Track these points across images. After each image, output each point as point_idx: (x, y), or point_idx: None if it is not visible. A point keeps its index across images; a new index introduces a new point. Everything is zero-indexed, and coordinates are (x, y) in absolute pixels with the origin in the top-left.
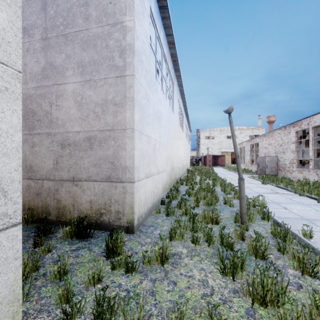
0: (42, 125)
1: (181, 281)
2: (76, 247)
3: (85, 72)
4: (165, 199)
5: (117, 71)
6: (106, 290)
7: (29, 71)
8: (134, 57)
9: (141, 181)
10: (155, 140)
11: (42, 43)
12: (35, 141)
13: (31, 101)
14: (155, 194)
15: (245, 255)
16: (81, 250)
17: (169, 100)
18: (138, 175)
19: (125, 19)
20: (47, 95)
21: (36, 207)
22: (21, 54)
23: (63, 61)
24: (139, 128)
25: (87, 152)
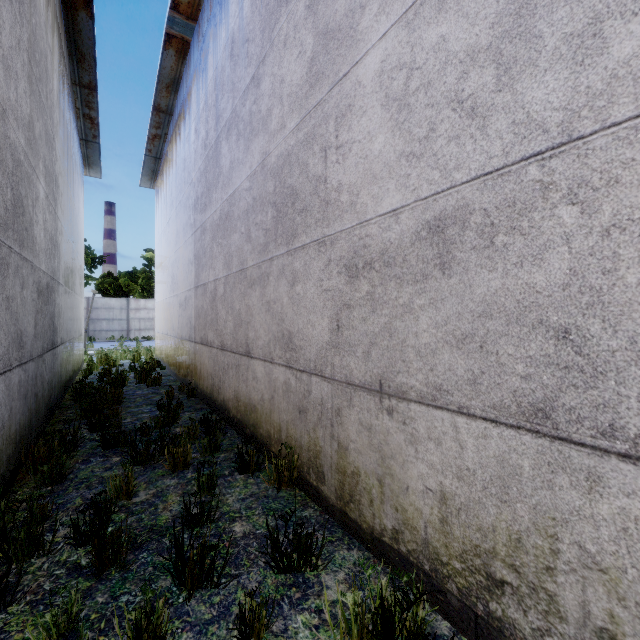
0: (309, 220)
1: None
2: None
3: None
4: None
5: None
6: None
7: (287, 92)
8: None
9: None
10: None
11: None
12: (297, 269)
13: (290, 166)
14: None
15: None
16: None
17: None
18: None
19: None
20: (318, 131)
21: (298, 445)
22: None
23: None
24: None
25: (426, 286)
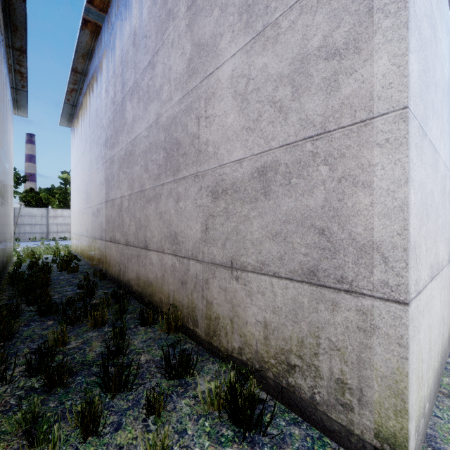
0: (188, 161)
1: None
2: None
3: (253, 18)
4: None
5: None
6: None
7: (173, 77)
8: None
9: (421, 294)
10: (444, 165)
11: (187, 17)
12: (180, 192)
13: (175, 125)
14: (444, 322)
15: None
16: None
17: None
18: (415, 276)
19: None
20: (194, 105)
21: (181, 305)
22: None
23: (215, 25)
24: (417, 113)
25: (257, 205)
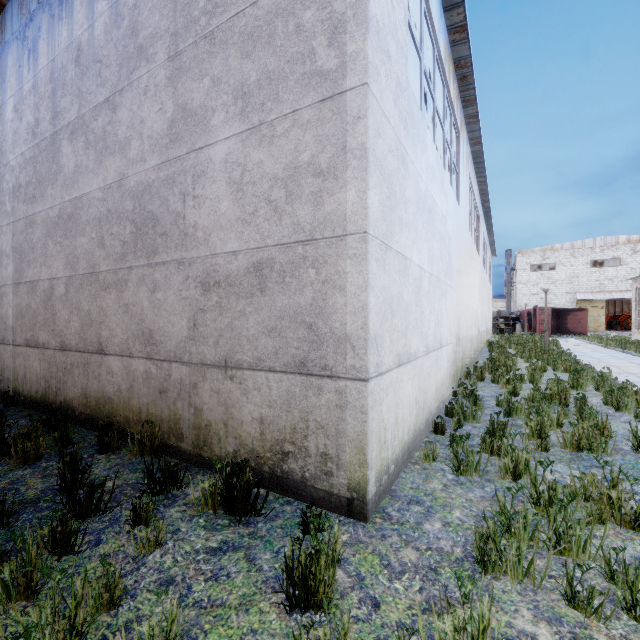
0: (169, 243)
1: None
2: (219, 542)
3: (249, 109)
4: (444, 418)
5: (323, 86)
6: None
7: (147, 133)
8: (367, 34)
9: (385, 376)
10: (420, 268)
11: (169, 68)
12: (158, 280)
13: (151, 195)
14: (420, 406)
15: None
16: (228, 554)
17: (450, 175)
18: (377, 361)
19: None
20: (178, 178)
21: (159, 420)
22: None
23: (206, 96)
24: (380, 233)
25: (253, 300)
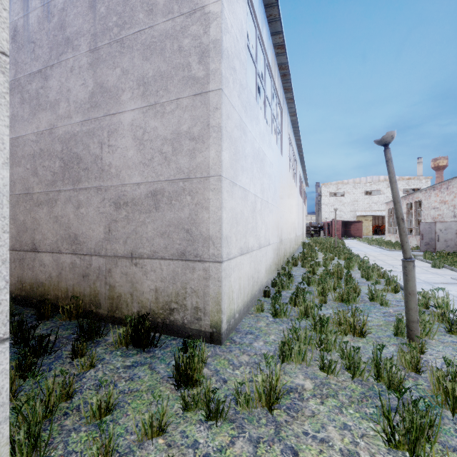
0: (90, 176)
1: (307, 450)
2: (131, 362)
3: (148, 93)
4: (270, 288)
5: (196, 86)
6: (172, 452)
7: (73, 99)
8: (221, 60)
9: (232, 260)
10: (255, 195)
11: (90, 57)
12: (81, 200)
13: (76, 142)
14: (255, 280)
15: (434, 408)
16: (138, 367)
17: (276, 136)
18: (228, 251)
19: (207, 1)
20: (97, 132)
21: (83, 295)
22: (6, 20)
23: (117, 80)
24: (229, 176)
25: (151, 215)
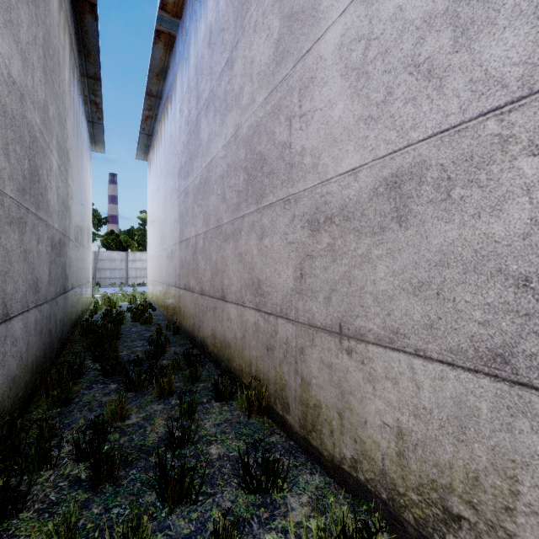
0: (275, 182)
1: None
2: None
3: None
4: None
5: None
6: None
7: (256, 71)
8: None
9: None
10: None
11: None
12: (265, 225)
13: (259, 135)
14: None
15: None
16: None
17: None
18: None
19: None
20: (283, 103)
21: (266, 379)
22: None
23: None
24: None
25: (384, 238)
